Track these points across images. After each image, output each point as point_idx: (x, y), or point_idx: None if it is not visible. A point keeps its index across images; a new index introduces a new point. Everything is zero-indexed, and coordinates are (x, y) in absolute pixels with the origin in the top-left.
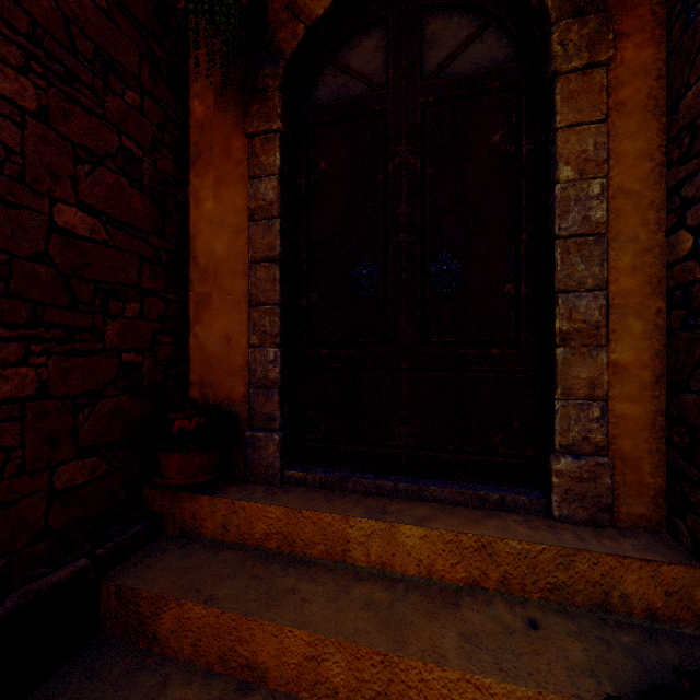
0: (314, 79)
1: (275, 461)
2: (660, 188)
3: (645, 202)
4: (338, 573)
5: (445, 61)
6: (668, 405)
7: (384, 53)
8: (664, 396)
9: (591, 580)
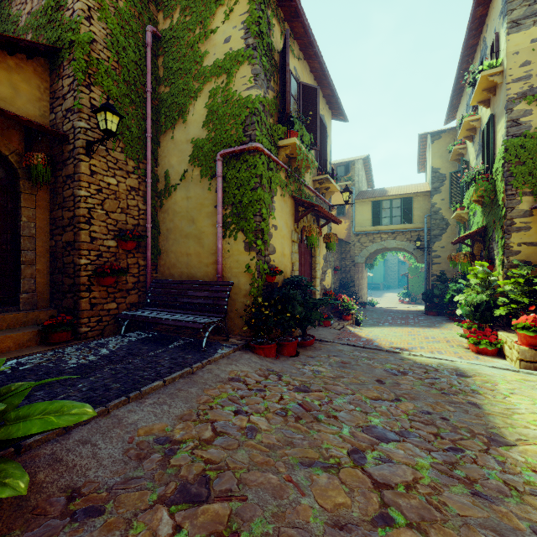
0: None
1: None
2: (49, 228)
3: (45, 231)
4: None
5: None
6: (51, 278)
7: None
8: (50, 277)
9: (33, 318)
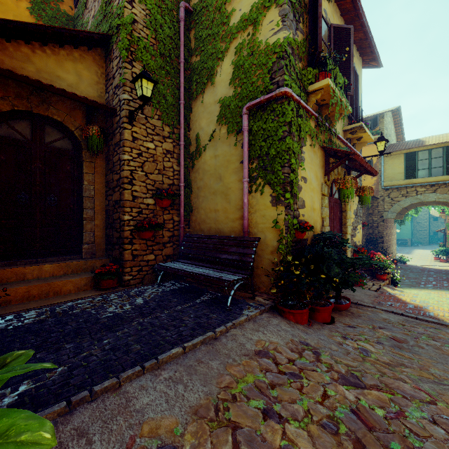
0: None
1: None
2: (104, 190)
3: (102, 192)
4: (23, 282)
5: (53, 142)
6: (105, 232)
7: (30, 130)
8: (105, 231)
9: (91, 266)
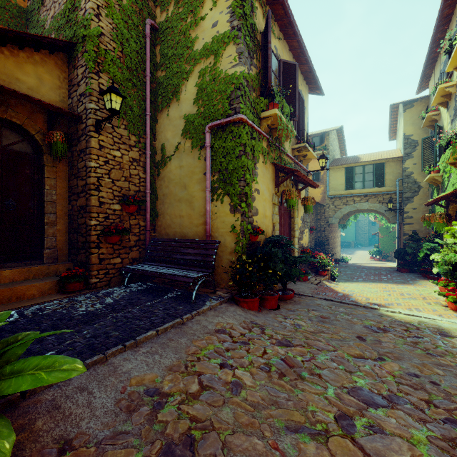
0: None
1: None
2: (67, 195)
3: (64, 197)
4: None
5: (11, 145)
6: (68, 237)
7: None
8: (68, 235)
9: (54, 270)
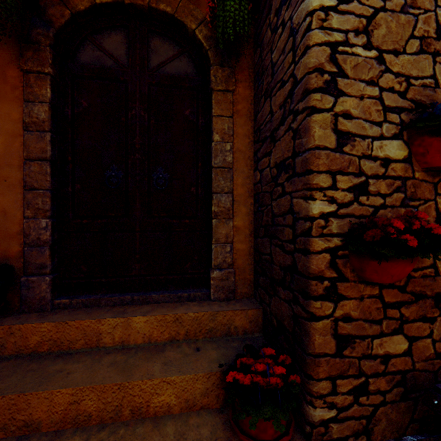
0: (78, 46)
1: (46, 294)
2: (252, 151)
3: (247, 156)
4: (94, 354)
5: (161, 64)
6: (254, 244)
7: (126, 47)
8: (253, 240)
9: (223, 323)
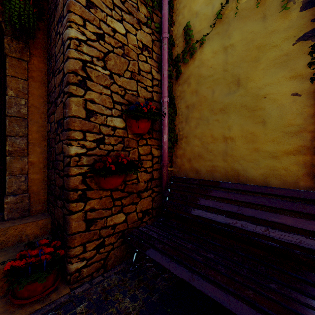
0: None
1: None
2: (46, 108)
3: (41, 111)
4: None
5: None
6: (48, 174)
7: None
8: (47, 171)
9: (15, 235)
